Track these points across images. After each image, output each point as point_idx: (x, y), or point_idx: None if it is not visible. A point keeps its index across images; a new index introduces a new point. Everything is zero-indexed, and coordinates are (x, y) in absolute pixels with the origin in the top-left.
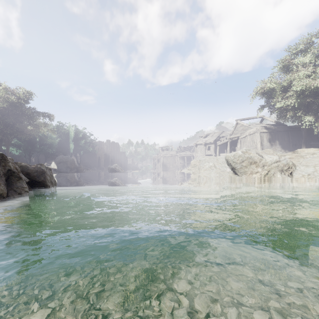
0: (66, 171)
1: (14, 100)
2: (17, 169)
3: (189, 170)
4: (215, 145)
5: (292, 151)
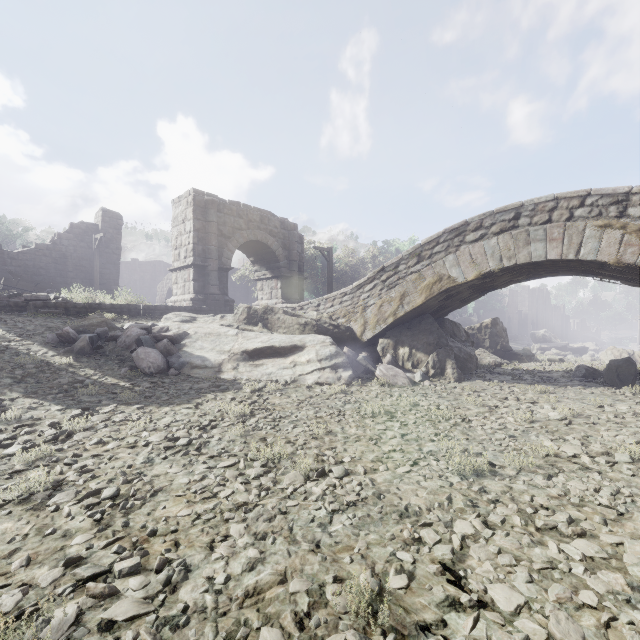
0: None
1: None
2: (504, 328)
3: None
4: None
5: None
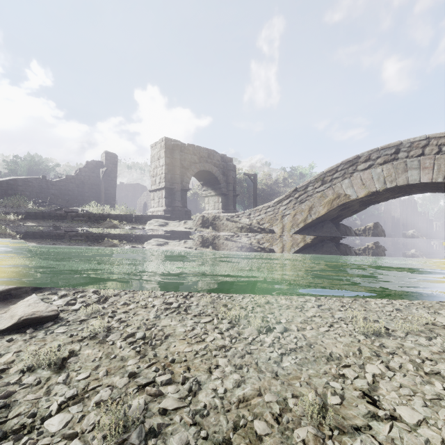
0: None
1: None
2: (383, 229)
3: None
4: None
5: None
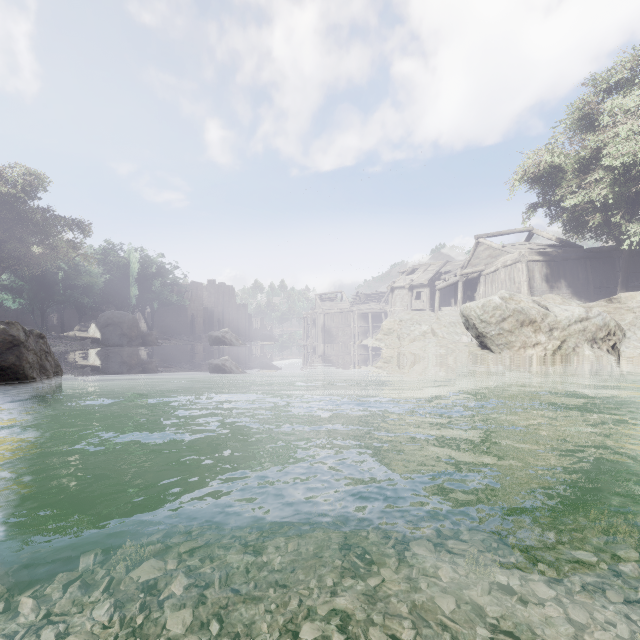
0: (119, 344)
1: (2, 190)
2: None
3: (379, 340)
4: (430, 289)
5: (607, 299)
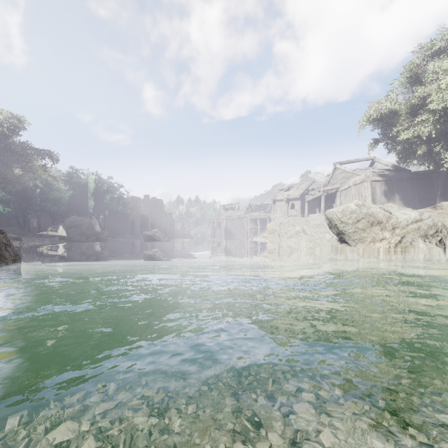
0: (79, 240)
1: None
2: None
3: (265, 237)
4: (301, 201)
5: (432, 206)
